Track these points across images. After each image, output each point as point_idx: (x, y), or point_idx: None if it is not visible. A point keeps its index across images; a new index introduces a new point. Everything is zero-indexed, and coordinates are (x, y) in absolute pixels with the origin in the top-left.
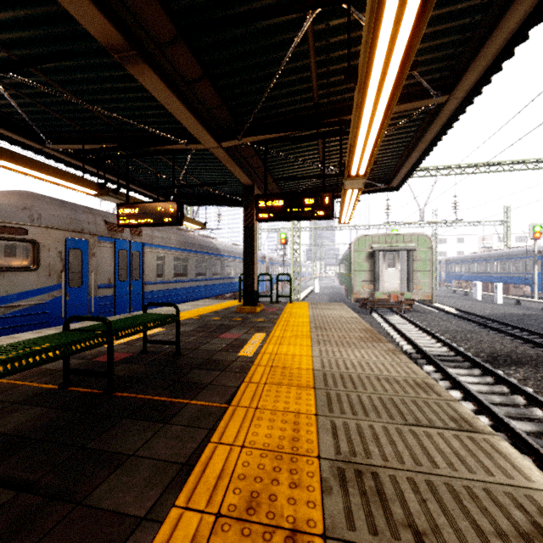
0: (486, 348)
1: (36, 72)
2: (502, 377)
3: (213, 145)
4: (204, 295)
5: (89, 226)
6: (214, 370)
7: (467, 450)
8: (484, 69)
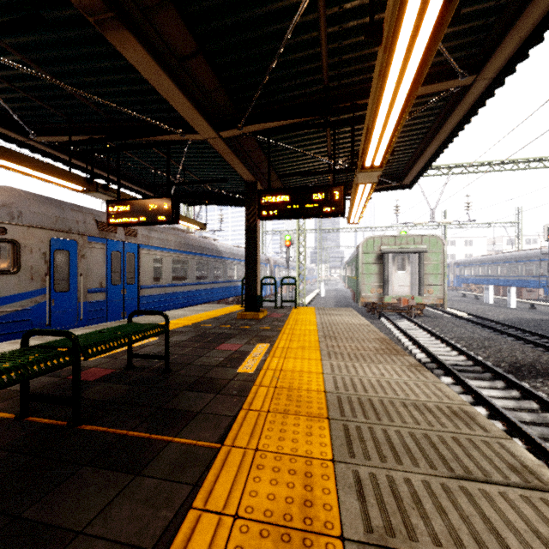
0: (507, 357)
1: (7, 48)
2: (530, 391)
3: (211, 135)
4: (204, 299)
5: (78, 226)
6: (207, 392)
7: (547, 524)
8: (522, 41)
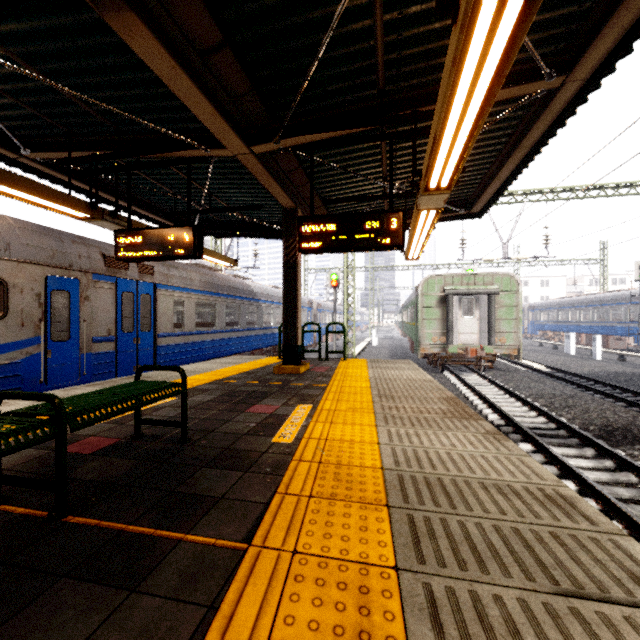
0: (596, 418)
1: None
2: (627, 460)
3: (241, 150)
4: (235, 350)
5: (80, 261)
6: (233, 469)
7: None
8: (624, 31)
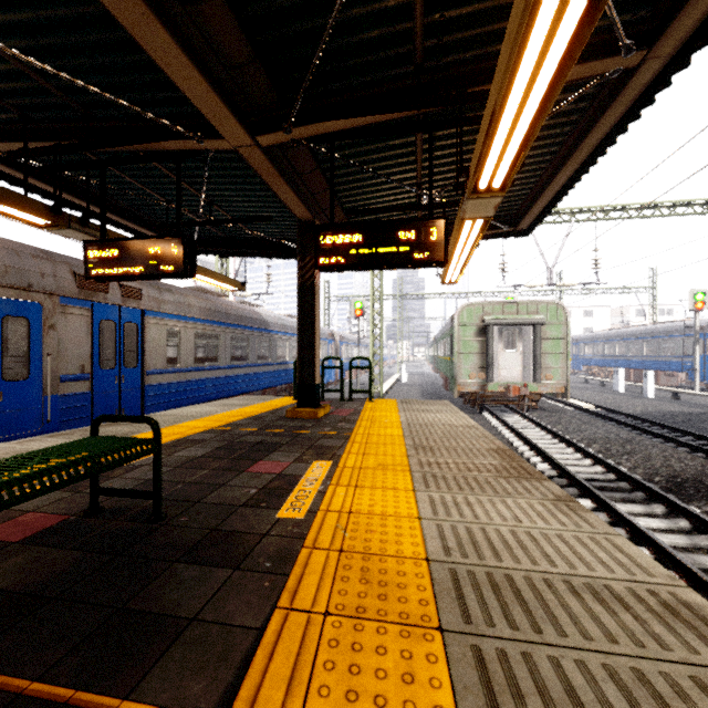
0: (661, 467)
1: None
2: (707, 520)
3: (243, 140)
4: (243, 389)
5: (43, 281)
6: (218, 565)
7: None
8: None
